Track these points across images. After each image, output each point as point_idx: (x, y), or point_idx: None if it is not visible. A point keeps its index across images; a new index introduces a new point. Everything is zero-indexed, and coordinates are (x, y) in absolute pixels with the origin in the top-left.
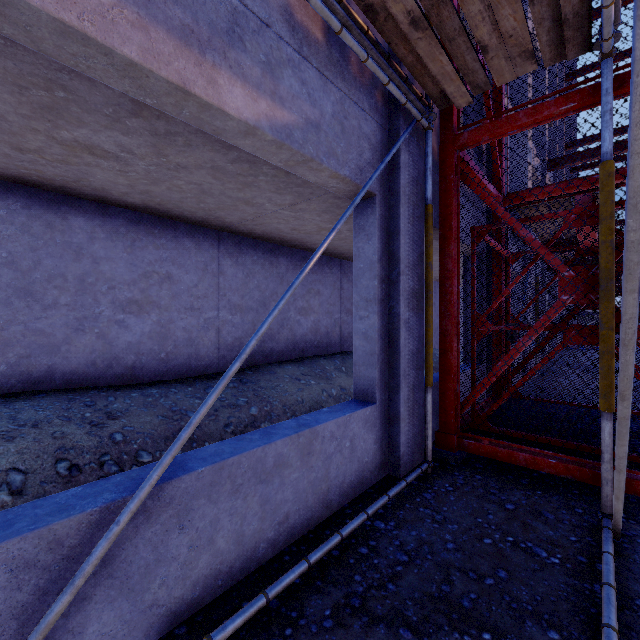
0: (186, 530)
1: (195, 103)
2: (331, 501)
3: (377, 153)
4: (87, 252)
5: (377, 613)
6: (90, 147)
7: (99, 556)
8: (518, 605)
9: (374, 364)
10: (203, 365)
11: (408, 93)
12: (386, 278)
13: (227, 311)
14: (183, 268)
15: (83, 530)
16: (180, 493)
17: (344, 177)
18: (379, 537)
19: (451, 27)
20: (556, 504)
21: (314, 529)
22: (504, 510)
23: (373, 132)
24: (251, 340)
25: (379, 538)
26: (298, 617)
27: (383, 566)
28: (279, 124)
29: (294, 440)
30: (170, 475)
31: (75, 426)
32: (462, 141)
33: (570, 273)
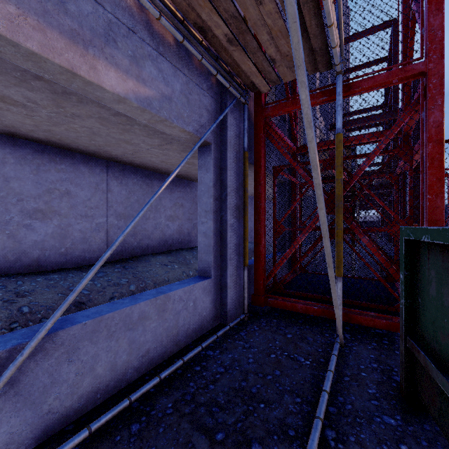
0: (74, 362)
1: (81, 80)
2: (180, 341)
3: (212, 117)
4: None
5: (201, 402)
6: (2, 97)
7: (8, 376)
8: (282, 388)
9: (210, 252)
10: (95, 257)
11: (231, 81)
12: (219, 197)
13: (114, 218)
14: (79, 186)
15: None
16: (69, 338)
17: (189, 132)
18: (208, 360)
19: (252, 46)
20: (315, 332)
21: (167, 359)
22: (286, 338)
23: (209, 103)
24: (119, 237)
25: (208, 360)
26: (150, 410)
27: (208, 376)
28: (142, 96)
29: (153, 302)
30: (62, 326)
31: None
32: (267, 113)
33: (325, 196)
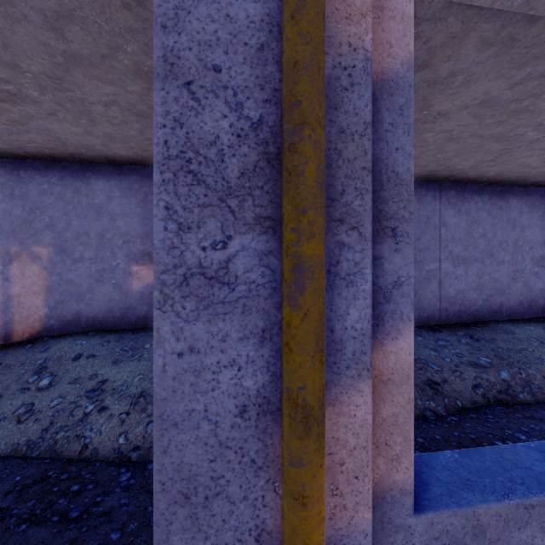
0: None
1: None
2: None
3: None
4: None
5: None
6: None
7: None
8: None
9: None
10: (425, 316)
11: None
12: None
13: (449, 263)
14: None
15: (500, 524)
16: None
17: None
18: None
19: None
20: None
21: None
22: None
23: None
24: None
25: None
26: None
27: None
28: None
29: None
30: None
31: None
32: None
33: None
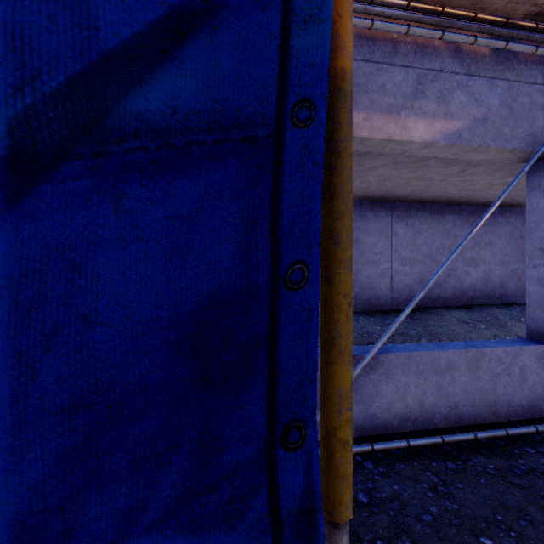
0: (390, 384)
1: (394, 143)
2: (498, 411)
3: None
4: None
5: (538, 483)
6: None
7: (358, 371)
8: None
9: None
10: (380, 303)
11: None
12: None
13: (398, 263)
14: (366, 233)
15: None
16: (387, 362)
17: (512, 150)
18: None
19: None
20: None
21: (481, 425)
22: None
23: None
24: (431, 279)
25: None
26: (466, 460)
27: None
28: (450, 133)
29: (462, 353)
30: (381, 351)
31: None
32: None
33: None
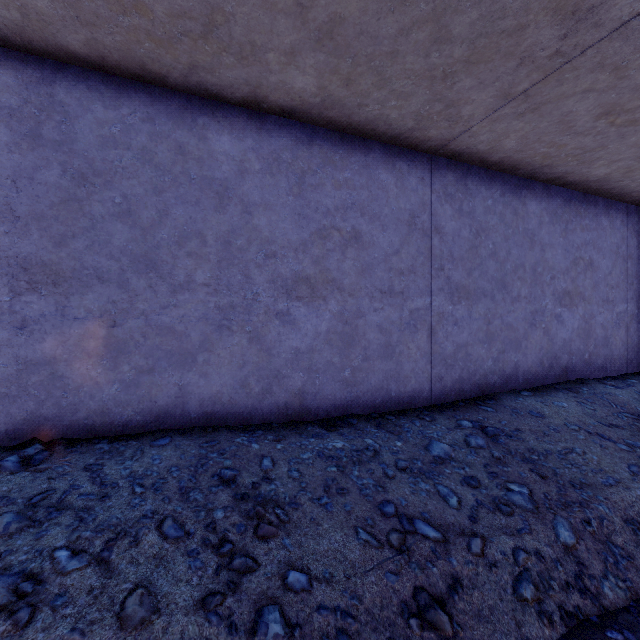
0: None
1: None
2: None
3: None
4: (234, 195)
5: None
6: None
7: None
8: None
9: None
10: (407, 391)
11: None
12: None
13: (445, 297)
14: (377, 221)
15: None
16: None
17: None
18: None
19: None
20: None
21: None
22: None
23: None
24: None
25: None
26: None
27: None
28: None
29: None
30: None
31: (183, 565)
32: None
33: None
